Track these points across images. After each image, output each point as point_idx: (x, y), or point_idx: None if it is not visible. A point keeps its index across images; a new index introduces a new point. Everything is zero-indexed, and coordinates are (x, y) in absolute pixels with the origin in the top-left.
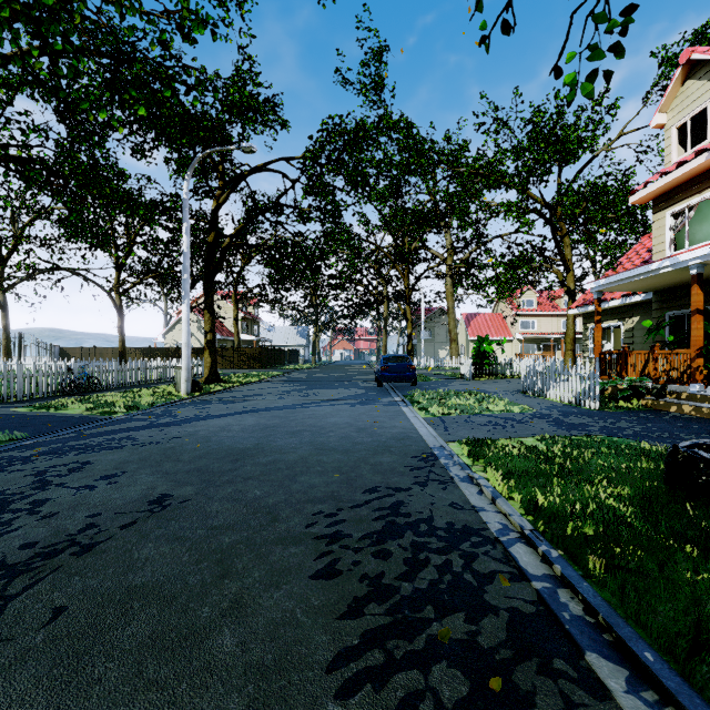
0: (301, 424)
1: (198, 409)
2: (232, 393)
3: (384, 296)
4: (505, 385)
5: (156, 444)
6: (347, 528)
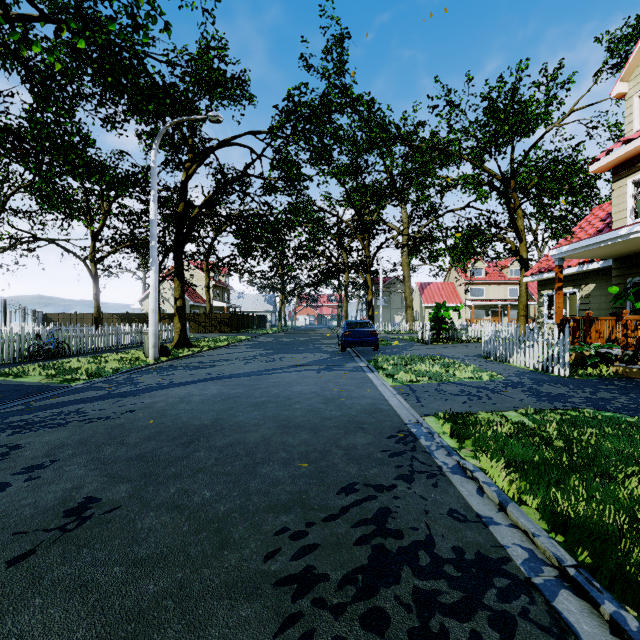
0: (265, 393)
1: (161, 376)
2: (199, 358)
3: (346, 265)
4: (464, 350)
5: (105, 420)
6: (321, 561)
